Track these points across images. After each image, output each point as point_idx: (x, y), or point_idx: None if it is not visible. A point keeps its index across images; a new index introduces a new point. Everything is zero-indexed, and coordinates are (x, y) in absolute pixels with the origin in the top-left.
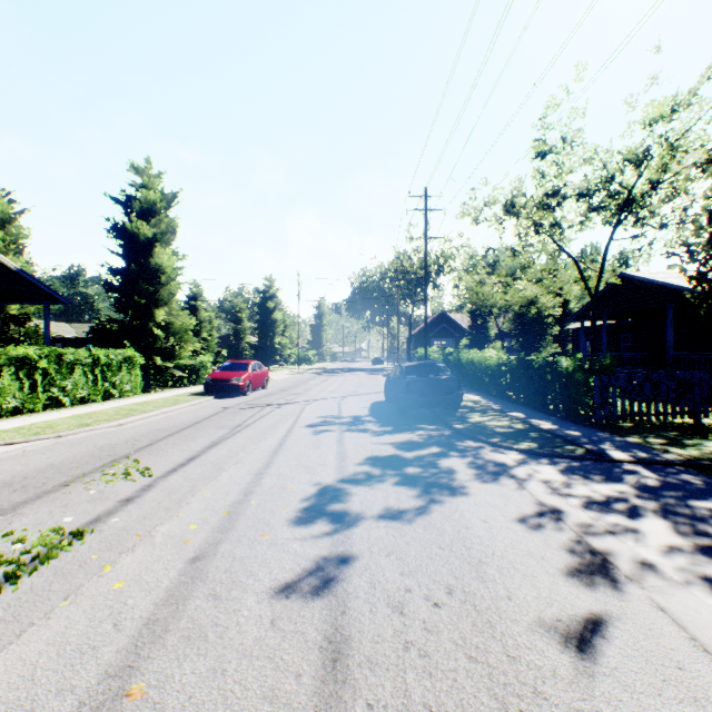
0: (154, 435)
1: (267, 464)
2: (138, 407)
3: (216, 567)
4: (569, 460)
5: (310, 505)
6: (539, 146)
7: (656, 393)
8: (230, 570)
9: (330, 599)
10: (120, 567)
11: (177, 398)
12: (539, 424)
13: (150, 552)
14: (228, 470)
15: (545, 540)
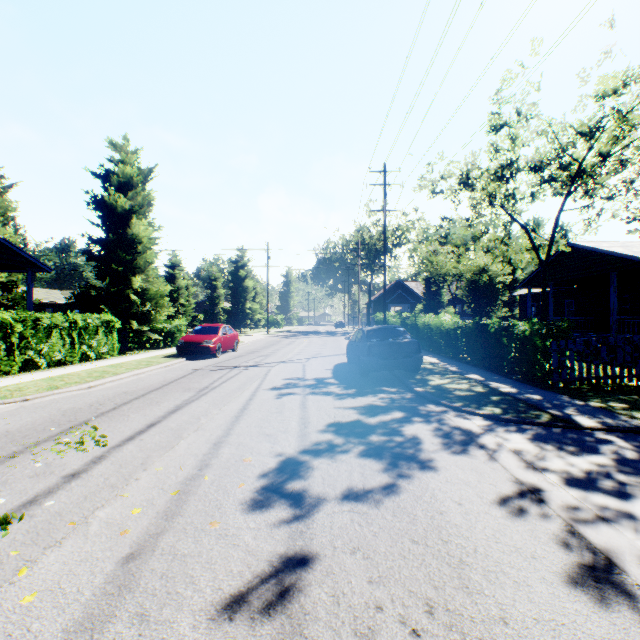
0: (119, 398)
1: (227, 431)
2: (111, 369)
3: (151, 571)
4: (535, 426)
5: (268, 482)
6: (494, 119)
7: (613, 356)
8: (167, 574)
9: (283, 622)
10: (38, 570)
11: (150, 360)
12: (498, 387)
13: (80, 547)
14: (187, 438)
15: (532, 530)
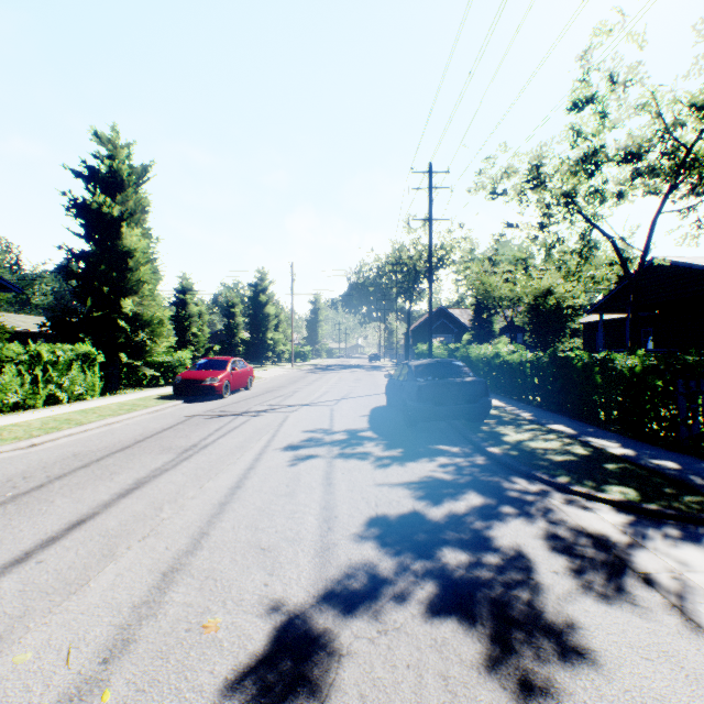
0: (60, 466)
1: (197, 540)
2: (78, 417)
3: None
4: None
5: None
6: (580, 89)
7: None
8: None
9: None
10: None
11: (137, 403)
12: (604, 446)
13: None
14: (121, 557)
15: None
